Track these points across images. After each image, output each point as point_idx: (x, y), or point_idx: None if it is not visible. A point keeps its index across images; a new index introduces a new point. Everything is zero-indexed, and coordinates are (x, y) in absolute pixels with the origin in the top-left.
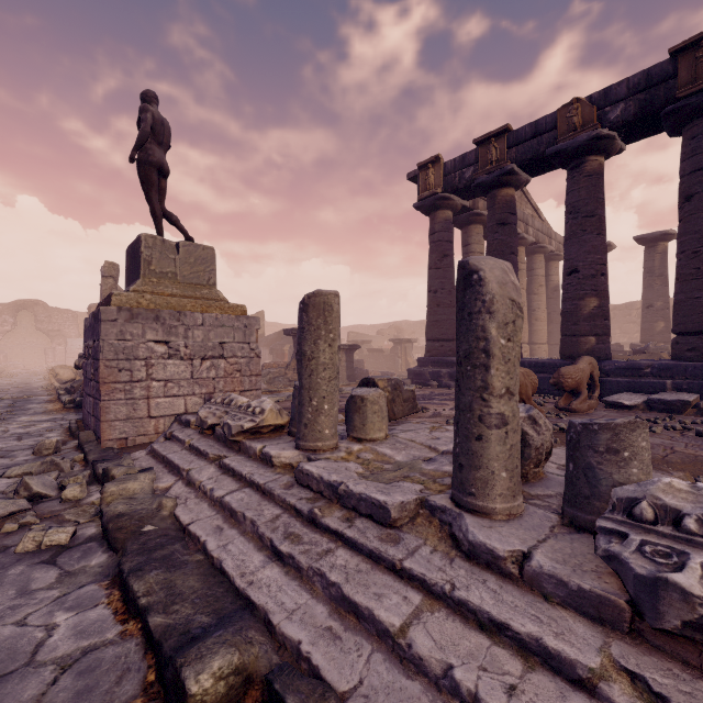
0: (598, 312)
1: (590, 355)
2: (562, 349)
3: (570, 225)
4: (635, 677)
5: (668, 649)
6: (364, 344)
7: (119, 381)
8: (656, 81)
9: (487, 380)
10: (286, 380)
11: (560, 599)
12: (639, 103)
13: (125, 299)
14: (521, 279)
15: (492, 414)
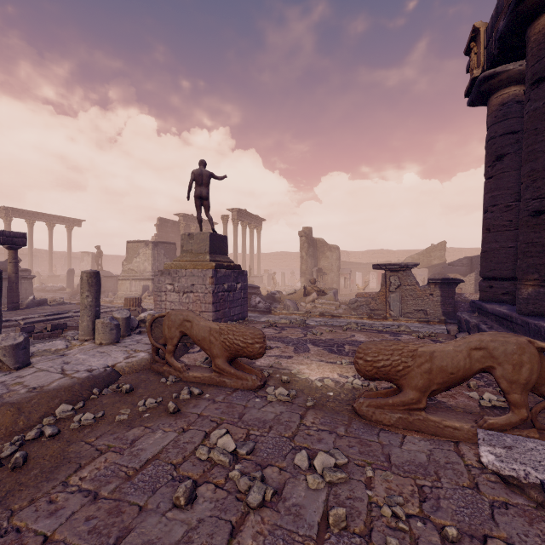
0: None
1: None
2: None
3: None
4: None
5: None
6: None
7: (158, 300)
8: None
9: None
10: (367, 309)
11: None
12: None
13: (168, 265)
14: None
15: None
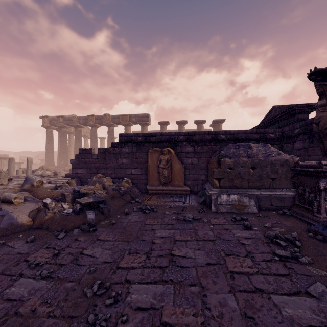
0: None
1: None
2: None
3: (75, 140)
4: None
5: None
6: None
7: None
8: (86, 119)
9: (28, 166)
10: None
11: None
12: (84, 122)
13: None
14: None
15: (29, 169)
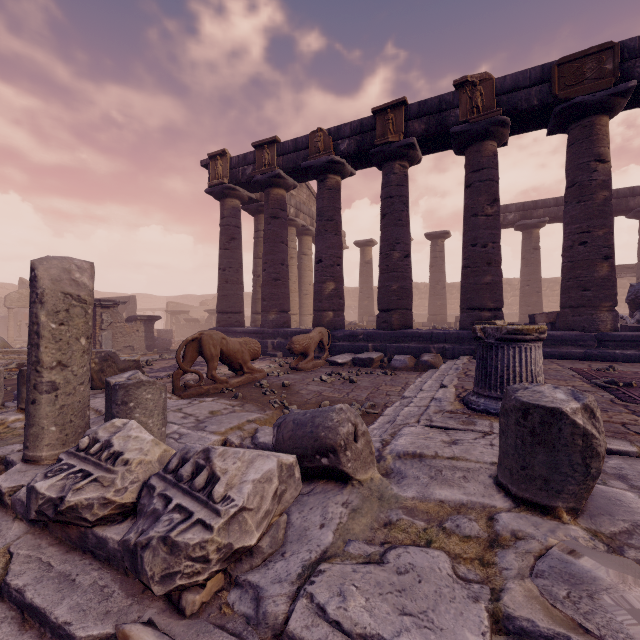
0: (335, 293)
1: (329, 325)
2: (313, 321)
3: (318, 225)
4: (11, 555)
5: (54, 532)
6: (181, 314)
7: None
8: (366, 129)
9: (39, 356)
10: None
11: (22, 515)
12: (357, 143)
13: None
14: (308, 263)
15: (44, 382)
